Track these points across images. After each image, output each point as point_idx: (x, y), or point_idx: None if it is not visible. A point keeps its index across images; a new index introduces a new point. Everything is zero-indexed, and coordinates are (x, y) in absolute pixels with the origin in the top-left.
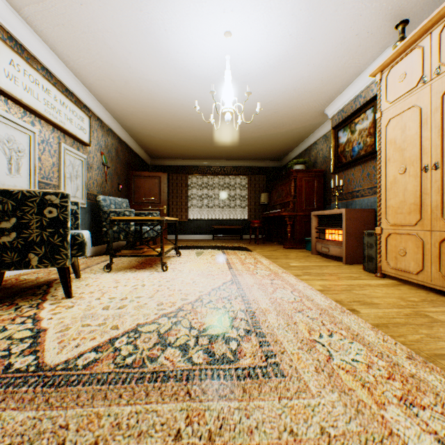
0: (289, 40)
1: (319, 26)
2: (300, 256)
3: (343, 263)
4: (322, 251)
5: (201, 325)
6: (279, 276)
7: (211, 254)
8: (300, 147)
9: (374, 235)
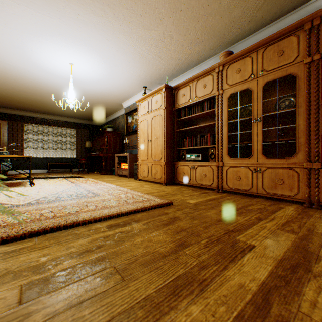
0: (103, 76)
1: (116, 76)
2: (110, 177)
3: (128, 177)
4: (120, 173)
5: (71, 194)
6: (98, 183)
7: (55, 179)
8: (111, 117)
9: (137, 164)
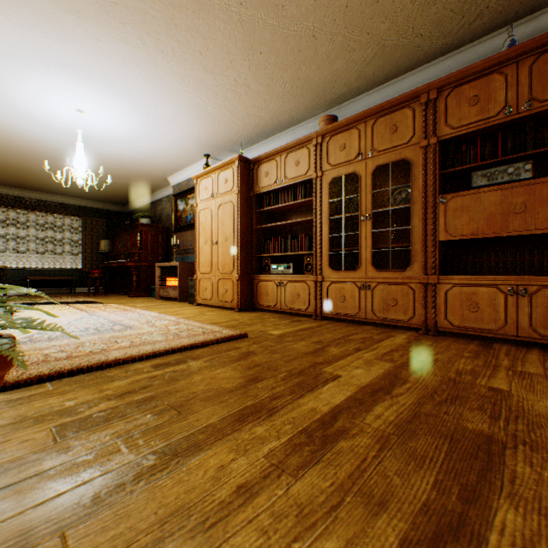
0: (136, 133)
1: (159, 135)
2: (146, 301)
3: (178, 301)
4: (164, 295)
5: (85, 327)
6: (129, 310)
7: (47, 305)
8: (148, 199)
9: (194, 280)
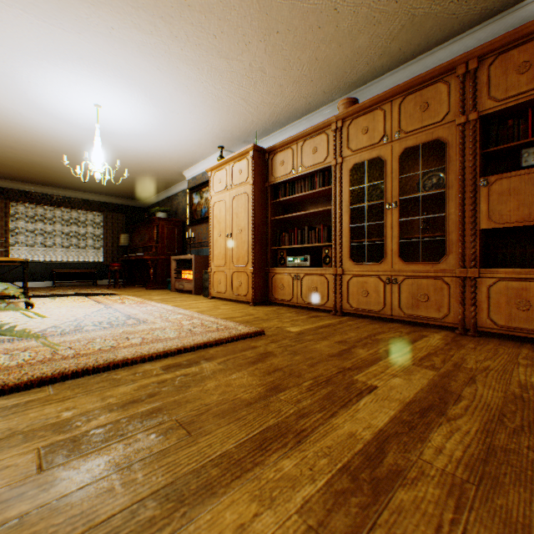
0: (152, 127)
1: (174, 128)
2: (162, 293)
3: (193, 294)
4: (180, 288)
5: (99, 321)
6: (144, 303)
7: (69, 297)
8: (164, 193)
9: (209, 273)
